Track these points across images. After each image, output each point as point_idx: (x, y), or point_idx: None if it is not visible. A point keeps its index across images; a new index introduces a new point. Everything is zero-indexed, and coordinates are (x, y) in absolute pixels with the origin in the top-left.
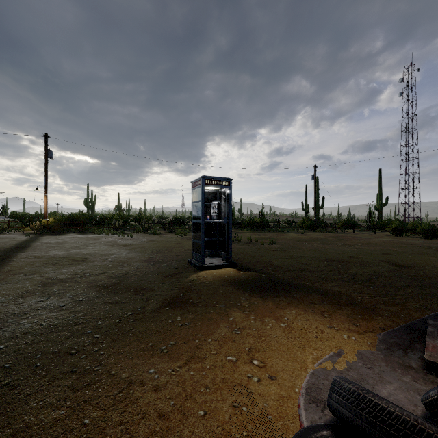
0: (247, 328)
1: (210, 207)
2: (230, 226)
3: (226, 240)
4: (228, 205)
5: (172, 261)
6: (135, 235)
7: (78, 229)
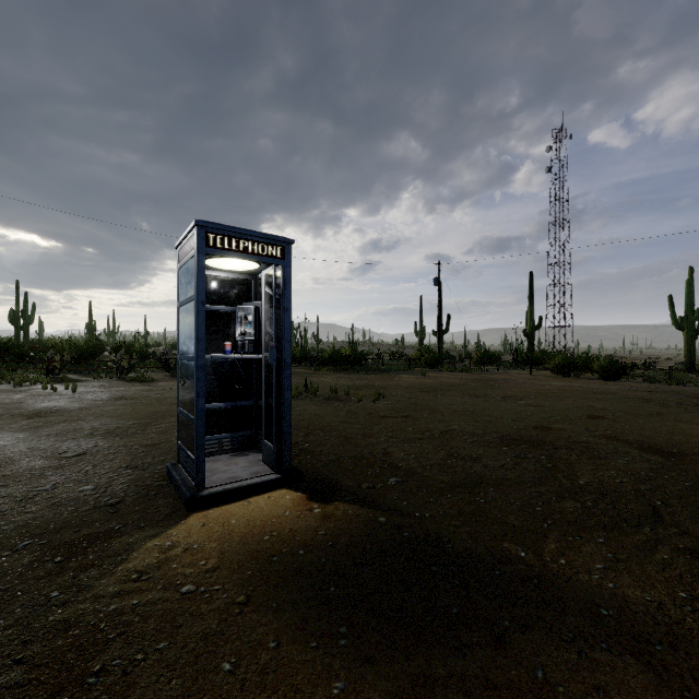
0: None
1: (234, 318)
2: (285, 372)
3: (273, 411)
4: (280, 313)
5: (121, 470)
6: (89, 385)
7: None
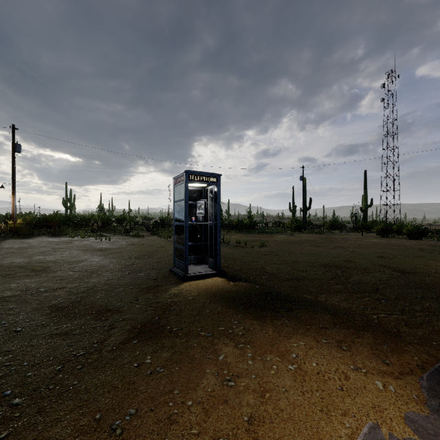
0: (243, 374)
1: (195, 206)
2: (218, 229)
3: (213, 245)
4: (216, 205)
5: (151, 270)
6: (114, 238)
7: (51, 231)
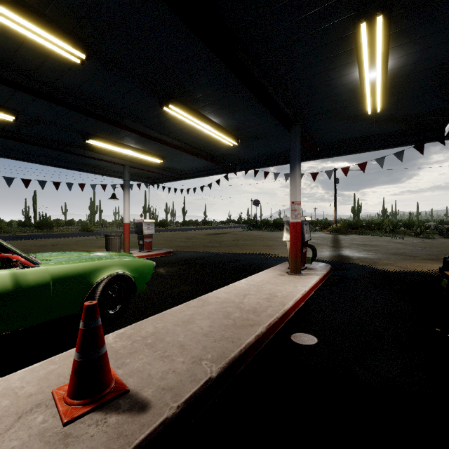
0: None
1: None
2: None
3: None
4: None
5: (436, 251)
6: (405, 238)
7: (356, 232)
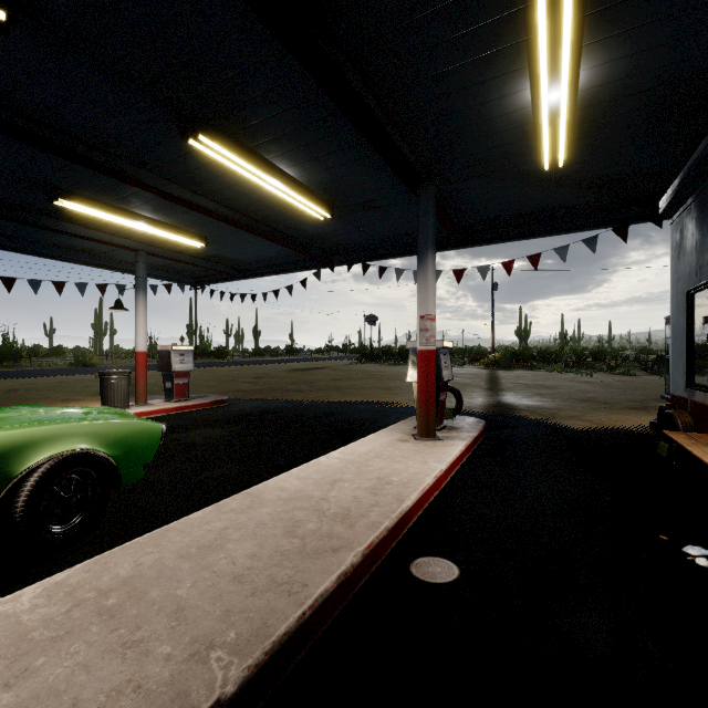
0: None
1: None
2: None
3: None
4: None
5: (641, 396)
6: (595, 375)
7: (523, 366)
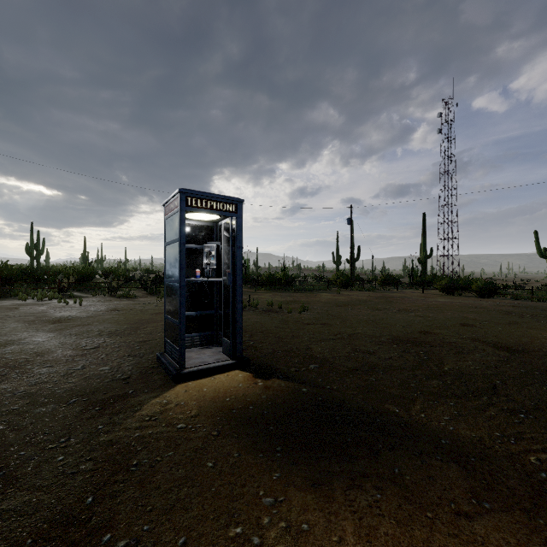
0: None
1: (202, 253)
2: (238, 290)
3: (230, 317)
4: (234, 250)
5: (125, 358)
6: (90, 300)
7: None
